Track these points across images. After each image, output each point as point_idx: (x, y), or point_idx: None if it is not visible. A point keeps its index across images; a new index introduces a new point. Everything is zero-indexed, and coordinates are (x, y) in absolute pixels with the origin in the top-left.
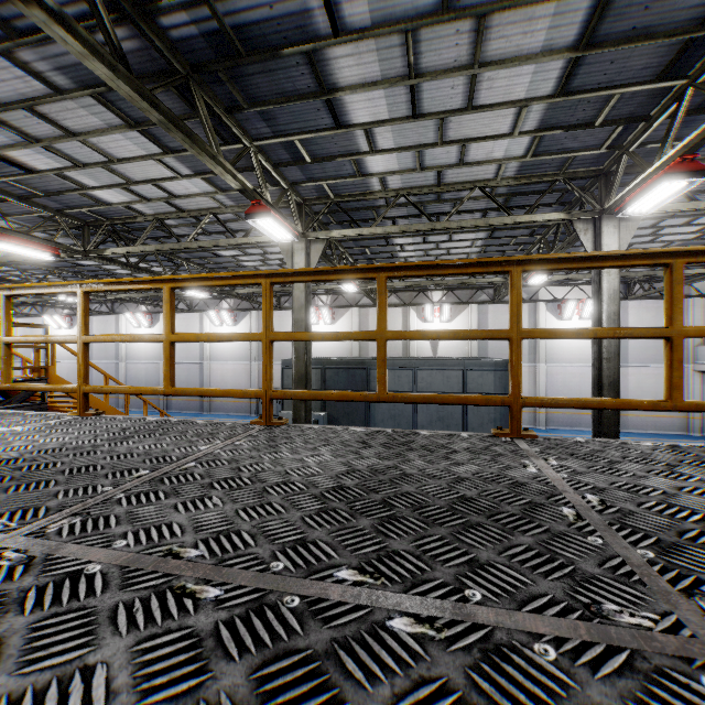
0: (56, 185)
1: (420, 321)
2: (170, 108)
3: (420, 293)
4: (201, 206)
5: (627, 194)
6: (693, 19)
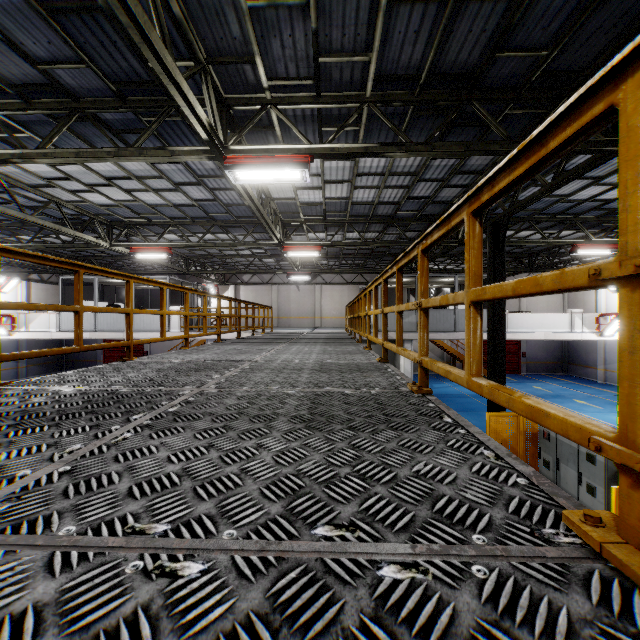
0: None
1: None
2: None
3: None
4: None
5: None
6: (11, 78)
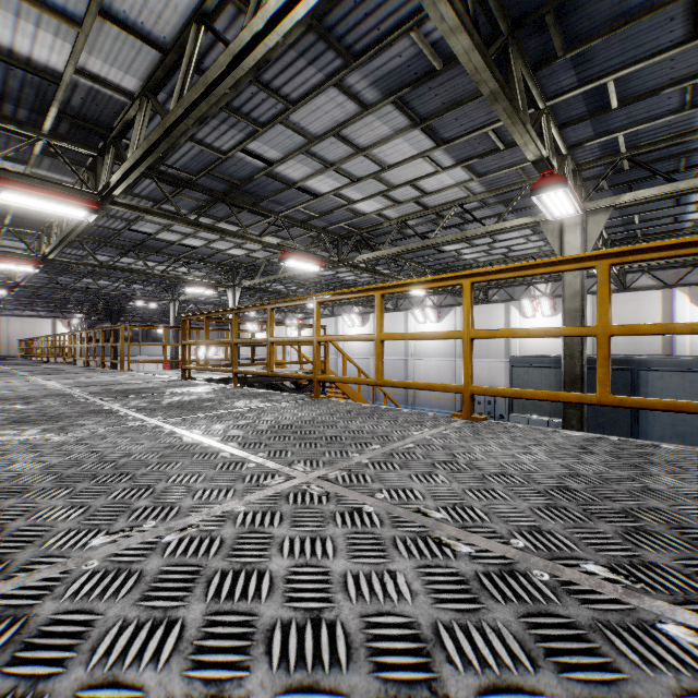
0: (329, 205)
1: (692, 306)
2: (463, 90)
3: (692, 269)
4: (446, 200)
5: None
6: None
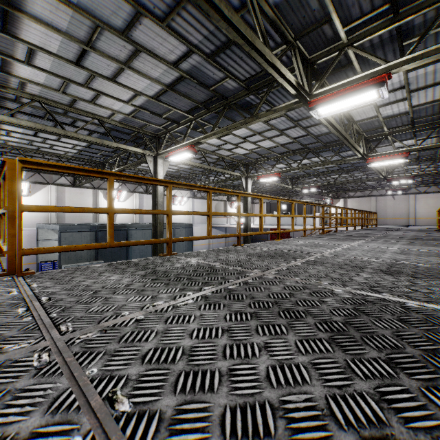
0: None
1: (105, 199)
2: (196, 96)
3: (105, 182)
4: (91, 111)
5: (259, 175)
6: (293, 149)
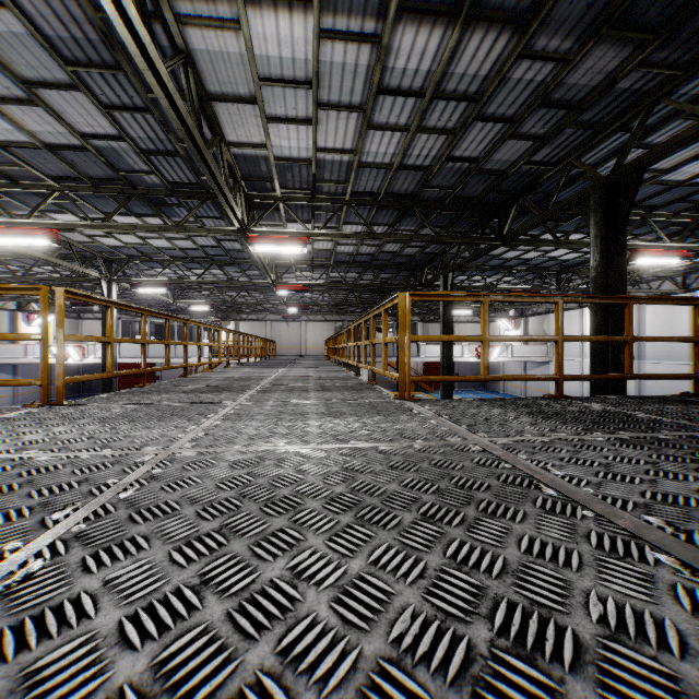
0: None
1: None
2: (87, 169)
3: None
4: None
5: (134, 281)
6: (193, 256)
